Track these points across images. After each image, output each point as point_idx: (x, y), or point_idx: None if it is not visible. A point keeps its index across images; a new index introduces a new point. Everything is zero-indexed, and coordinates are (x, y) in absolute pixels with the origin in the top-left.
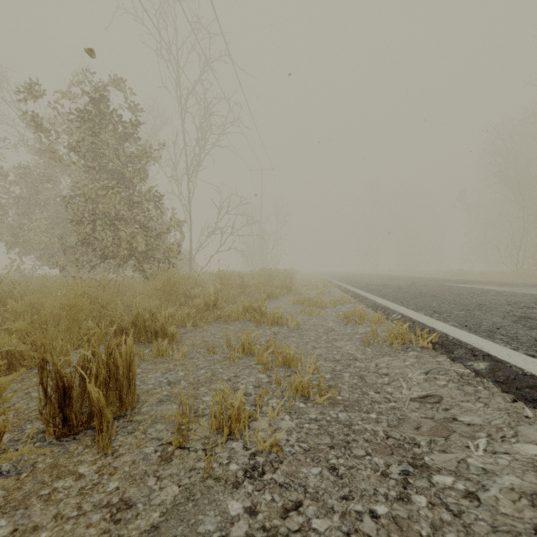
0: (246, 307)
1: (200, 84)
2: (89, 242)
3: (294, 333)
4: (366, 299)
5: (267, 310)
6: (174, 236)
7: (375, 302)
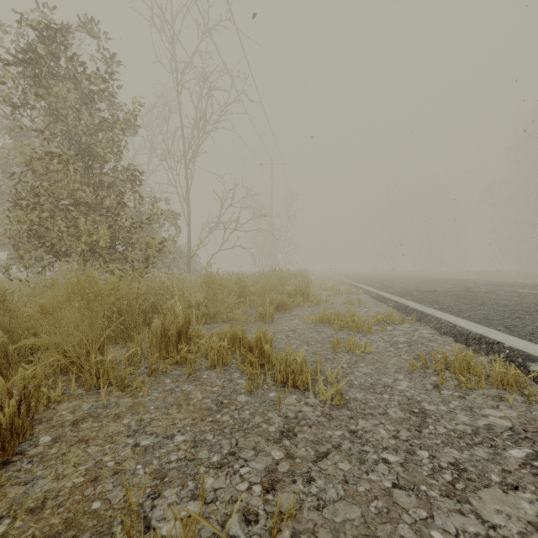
0: (237, 336)
1: (200, 55)
2: (41, 234)
3: (337, 427)
4: (428, 317)
5: (274, 337)
6: (167, 230)
7: (453, 325)
